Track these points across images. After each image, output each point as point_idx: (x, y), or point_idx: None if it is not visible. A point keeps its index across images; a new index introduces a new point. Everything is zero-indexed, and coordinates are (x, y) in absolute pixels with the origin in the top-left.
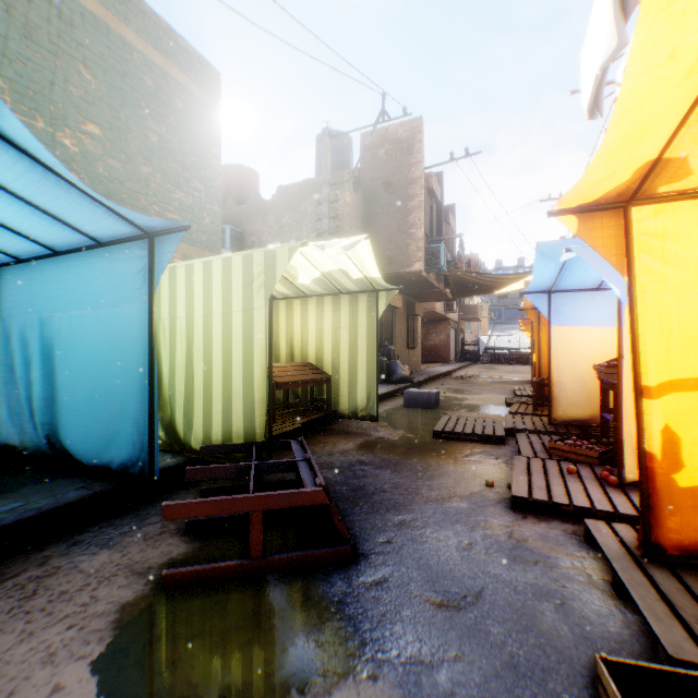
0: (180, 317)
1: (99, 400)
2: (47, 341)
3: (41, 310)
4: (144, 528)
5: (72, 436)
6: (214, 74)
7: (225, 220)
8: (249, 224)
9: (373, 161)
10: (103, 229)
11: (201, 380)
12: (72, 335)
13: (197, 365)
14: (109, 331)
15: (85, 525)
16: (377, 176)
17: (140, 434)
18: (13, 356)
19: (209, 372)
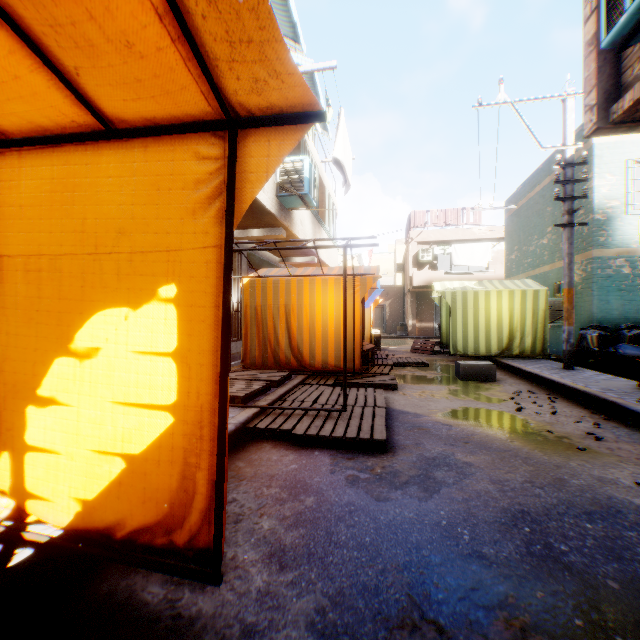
0: None
1: None
2: None
3: None
4: None
5: None
6: None
7: None
8: None
9: None
10: None
11: None
12: None
13: None
14: None
15: None
16: None
17: None
18: None
19: None
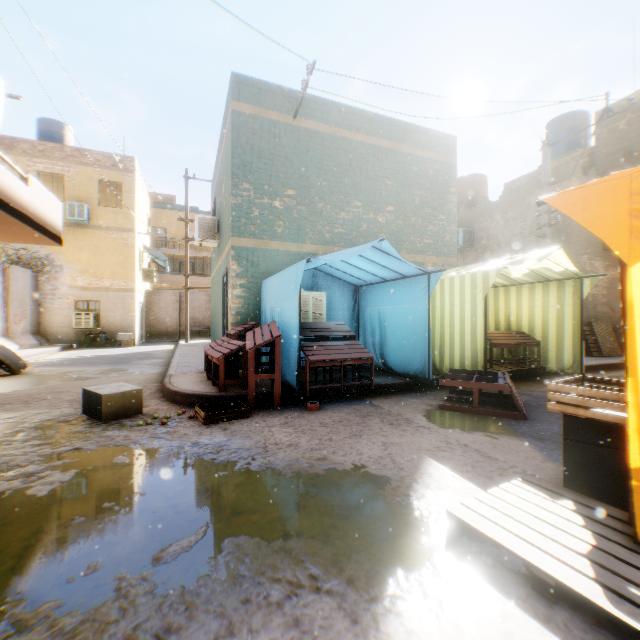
0: (437, 306)
1: (405, 344)
2: (381, 319)
3: (379, 305)
4: (427, 397)
5: (392, 360)
6: (451, 140)
7: (458, 223)
8: (477, 223)
9: (608, 136)
10: (409, 273)
11: (448, 338)
12: (392, 316)
13: (446, 331)
14: (409, 314)
15: (404, 392)
16: (614, 149)
17: (423, 360)
18: (366, 325)
19: (452, 334)
